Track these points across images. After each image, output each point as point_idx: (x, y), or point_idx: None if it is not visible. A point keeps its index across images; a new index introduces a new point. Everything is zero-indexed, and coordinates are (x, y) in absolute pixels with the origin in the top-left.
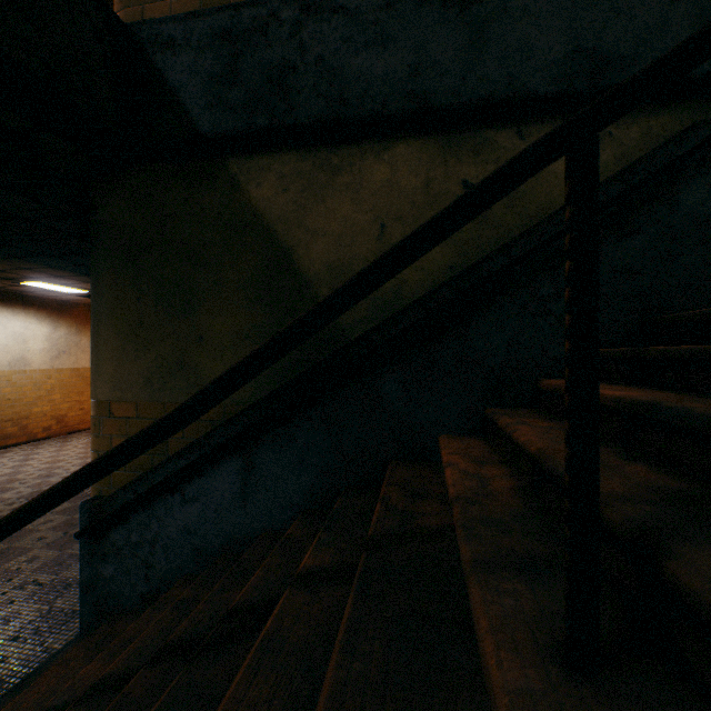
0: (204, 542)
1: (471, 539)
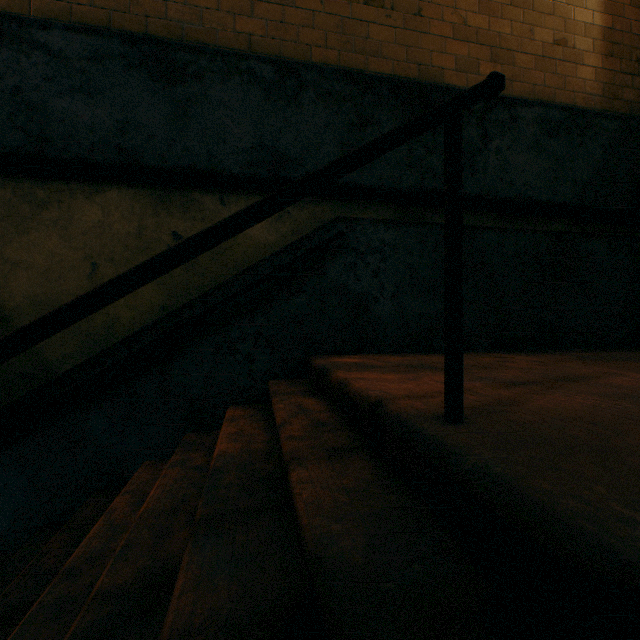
0: None
1: None
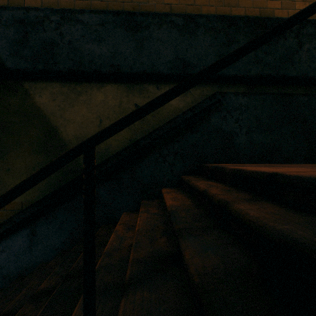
0: (9, 272)
1: None
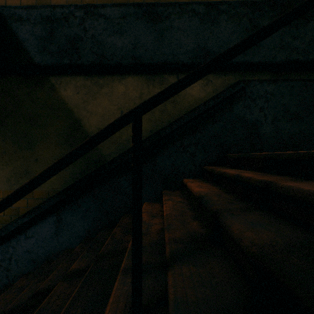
0: (37, 256)
1: (128, 257)
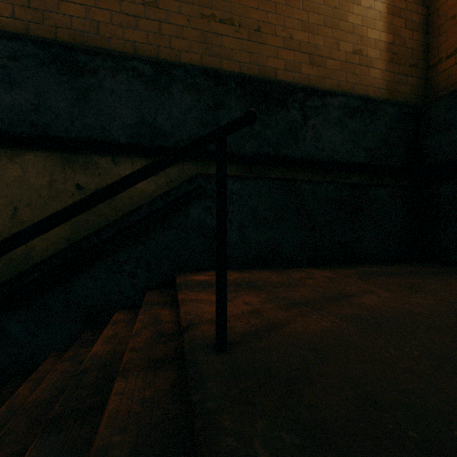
0: None
1: None
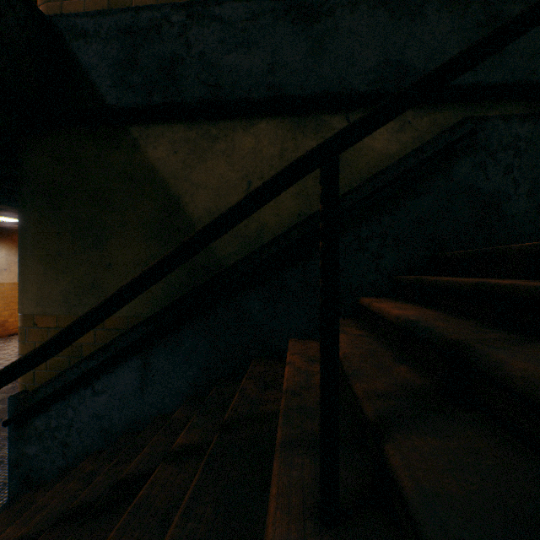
0: (111, 425)
1: (285, 424)
